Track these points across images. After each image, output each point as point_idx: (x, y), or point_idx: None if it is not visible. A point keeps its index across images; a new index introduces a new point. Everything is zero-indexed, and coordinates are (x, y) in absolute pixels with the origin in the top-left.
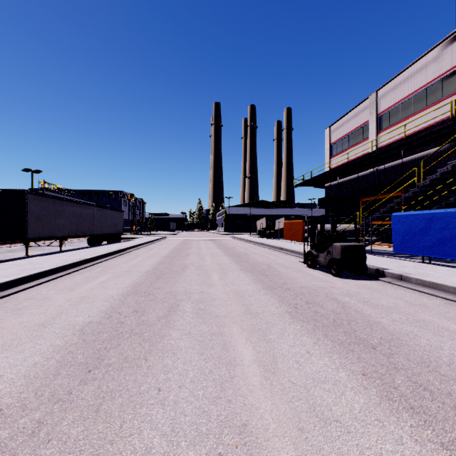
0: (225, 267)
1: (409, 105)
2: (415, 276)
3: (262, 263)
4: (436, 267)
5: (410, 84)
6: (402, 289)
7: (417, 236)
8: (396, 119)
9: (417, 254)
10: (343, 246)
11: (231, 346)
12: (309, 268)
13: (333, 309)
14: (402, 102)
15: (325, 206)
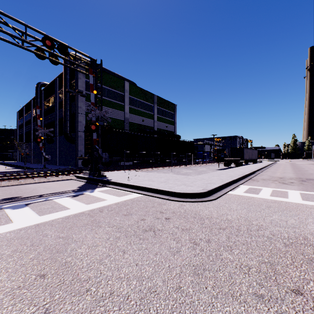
0: None
1: None
2: None
3: None
4: None
5: None
6: None
7: None
8: None
9: None
10: None
11: None
12: None
13: None
14: None
15: None
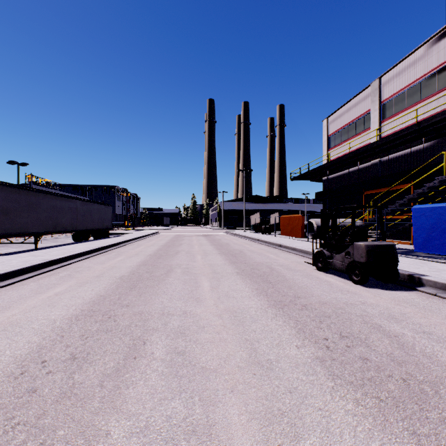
0: (218, 270)
1: (416, 90)
2: None
3: (262, 265)
4: None
5: (417, 68)
6: None
7: None
8: (401, 106)
9: None
10: (369, 247)
11: None
12: (320, 272)
13: (388, 352)
14: (409, 88)
15: (323, 200)
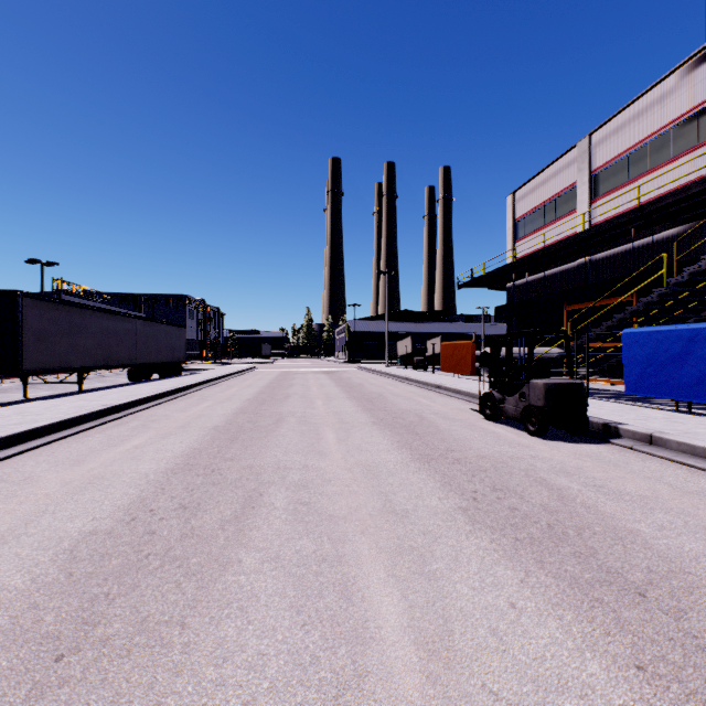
0: (347, 419)
1: (643, 155)
2: (675, 437)
3: (409, 413)
4: (704, 420)
5: (644, 122)
6: (655, 461)
7: (668, 368)
8: (622, 179)
9: (668, 396)
10: (549, 386)
11: (358, 590)
12: (488, 422)
13: (543, 503)
14: (632, 151)
15: (507, 318)
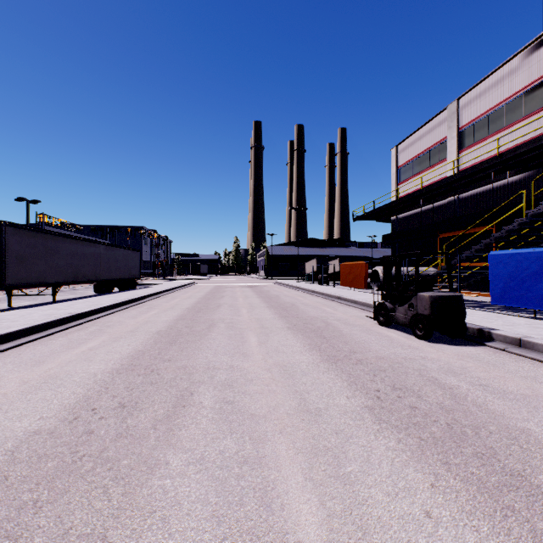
0: (267, 325)
1: (500, 115)
2: (542, 341)
3: (316, 319)
4: None
5: (501, 89)
6: (527, 362)
7: (527, 283)
8: (483, 134)
9: (527, 306)
10: (434, 298)
11: (278, 496)
12: (381, 327)
13: (438, 401)
14: (491, 112)
15: (391, 244)
